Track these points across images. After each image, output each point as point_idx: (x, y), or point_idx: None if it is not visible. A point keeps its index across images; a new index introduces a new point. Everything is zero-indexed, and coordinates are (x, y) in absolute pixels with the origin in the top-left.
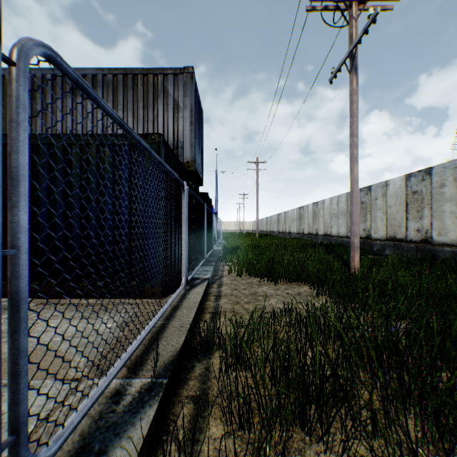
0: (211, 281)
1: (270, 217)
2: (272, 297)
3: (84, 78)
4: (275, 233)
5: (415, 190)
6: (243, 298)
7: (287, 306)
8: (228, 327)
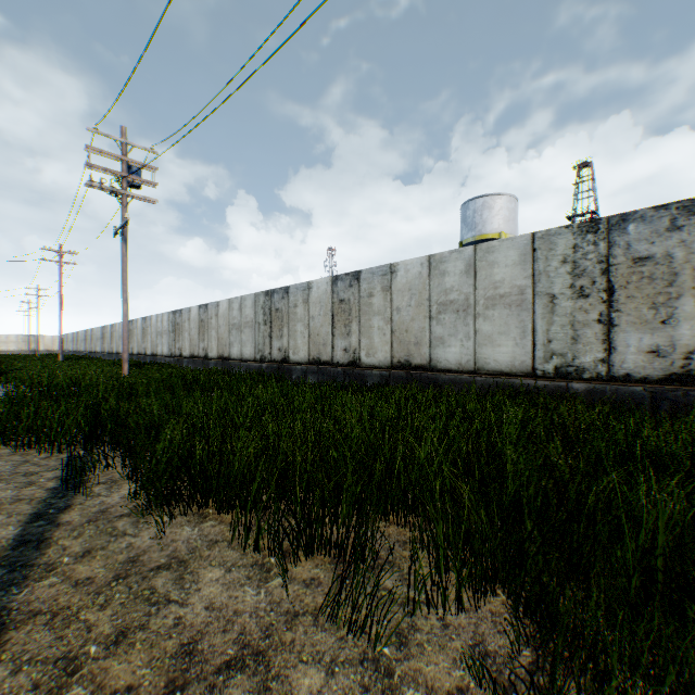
0: None
1: (93, 330)
2: None
3: None
4: (99, 354)
5: (203, 318)
6: None
7: None
8: None
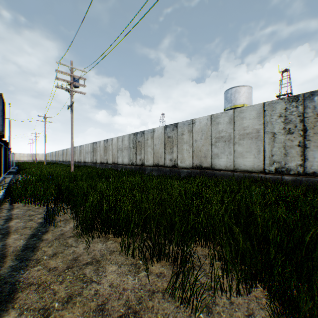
0: (13, 179)
1: (58, 151)
2: None
3: None
4: (61, 161)
5: (105, 146)
6: None
7: None
8: None
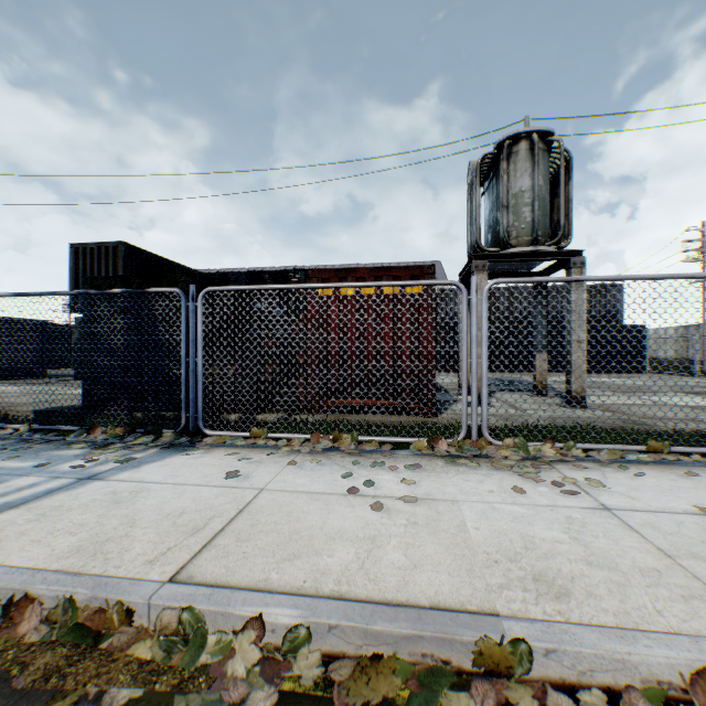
0: None
1: None
2: None
3: None
4: None
5: None
6: None
7: None
8: None
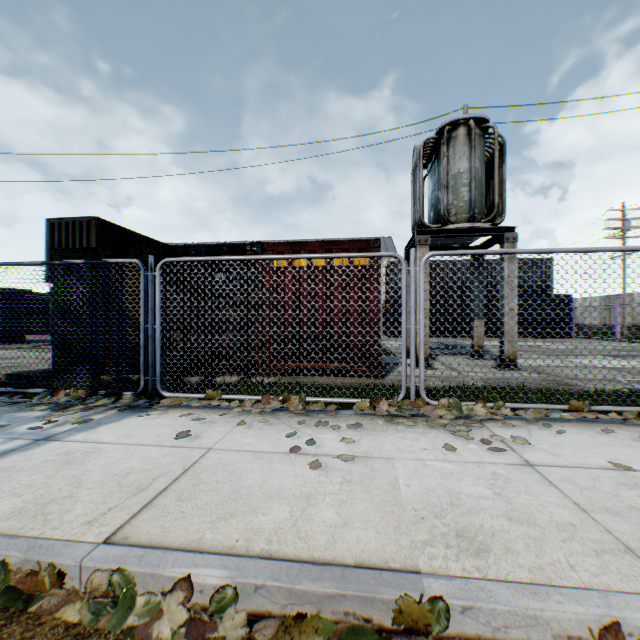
0: None
1: None
2: None
3: None
4: None
5: None
6: None
7: None
8: None
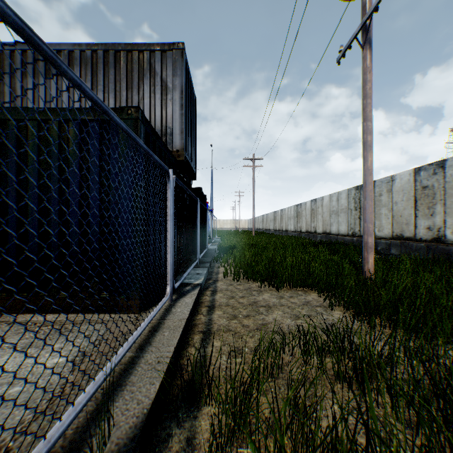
0: (204, 287)
1: (267, 215)
2: (276, 308)
3: (59, 54)
4: (271, 231)
5: (426, 185)
6: (242, 309)
7: (296, 322)
8: (223, 356)
